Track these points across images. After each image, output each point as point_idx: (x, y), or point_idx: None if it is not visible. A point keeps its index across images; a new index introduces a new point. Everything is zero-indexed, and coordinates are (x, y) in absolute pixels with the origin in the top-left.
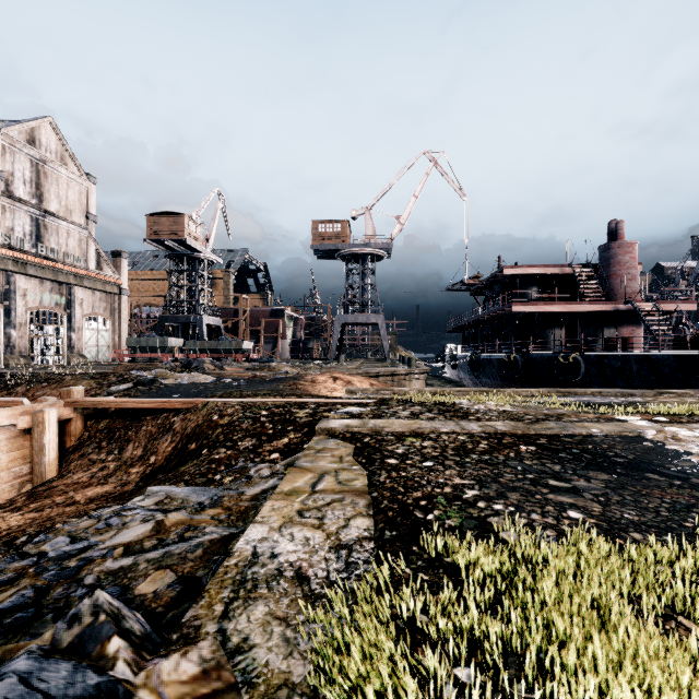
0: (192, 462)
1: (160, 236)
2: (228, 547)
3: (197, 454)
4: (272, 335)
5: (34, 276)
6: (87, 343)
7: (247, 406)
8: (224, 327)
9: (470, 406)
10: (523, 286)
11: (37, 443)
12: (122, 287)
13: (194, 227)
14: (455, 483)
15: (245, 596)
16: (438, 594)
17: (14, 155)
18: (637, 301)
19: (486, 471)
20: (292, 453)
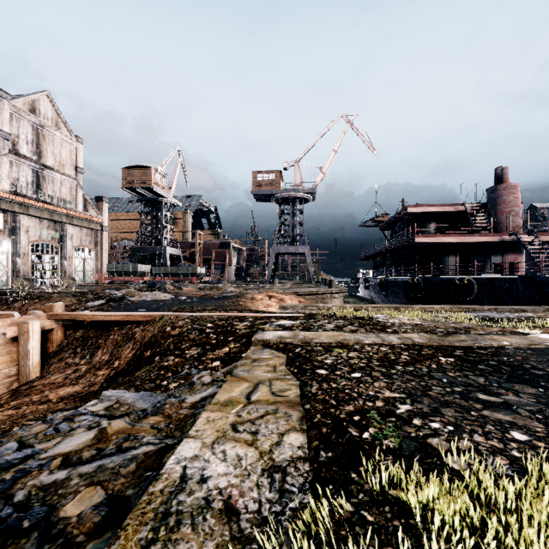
0: (146, 368)
1: (132, 184)
2: (162, 461)
3: (150, 361)
4: (221, 263)
5: (35, 216)
6: (76, 269)
7: (195, 319)
8: (183, 256)
9: (386, 320)
10: (424, 222)
11: (23, 349)
12: (104, 225)
13: (160, 177)
14: (386, 396)
15: (164, 538)
16: (388, 545)
17: (19, 121)
18: (520, 234)
19: (414, 383)
20: (231, 362)
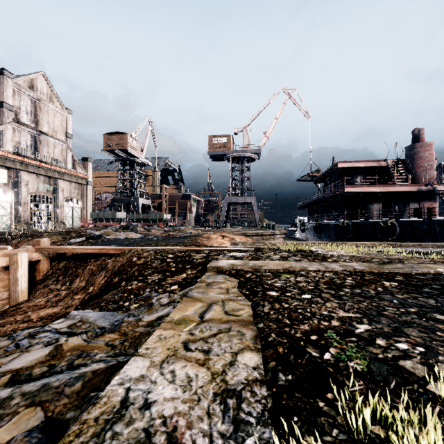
0: (113, 291)
1: (111, 147)
2: (111, 380)
3: (117, 286)
4: (183, 211)
5: (33, 173)
6: (67, 215)
7: (158, 251)
8: (152, 206)
9: (325, 253)
10: (351, 175)
11: (13, 277)
12: (88, 180)
13: (133, 142)
14: (341, 315)
15: None
16: None
17: (20, 96)
18: (435, 184)
19: (366, 304)
20: (187, 286)
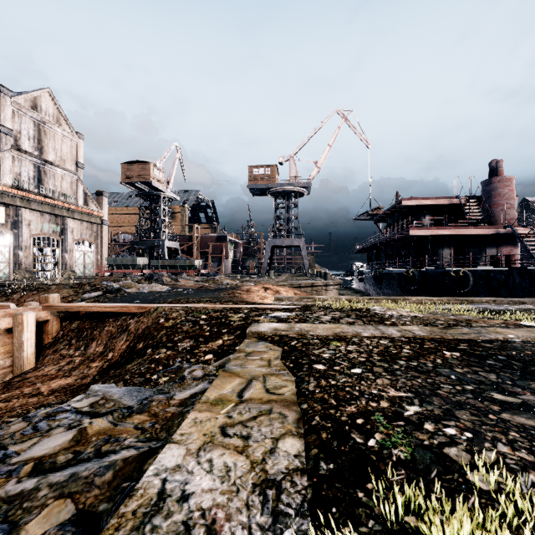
0: (137, 360)
1: (131, 179)
2: (143, 468)
3: (142, 353)
4: (217, 256)
5: (36, 210)
6: (77, 261)
7: (189, 311)
8: (181, 249)
9: (383, 312)
10: (418, 215)
11: (17, 341)
12: (103, 219)
13: (158, 172)
14: (391, 395)
15: None
16: None
17: (21, 118)
18: (515, 226)
19: (420, 380)
20: (224, 355)
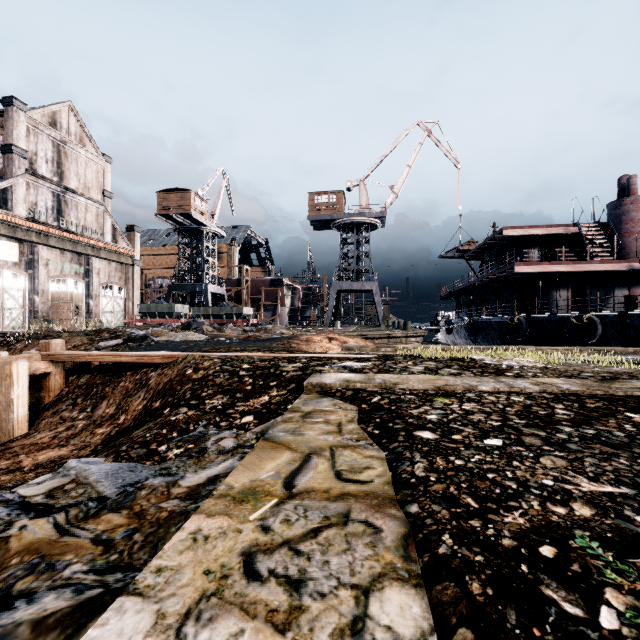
0: (148, 424)
1: (168, 211)
2: None
3: (157, 415)
4: (272, 303)
5: (55, 247)
6: (104, 309)
7: (228, 359)
8: (228, 296)
9: (497, 362)
10: (524, 248)
11: (4, 398)
12: (136, 259)
13: (200, 202)
14: (587, 490)
15: None
16: None
17: (38, 136)
18: None
19: (625, 461)
20: (270, 416)
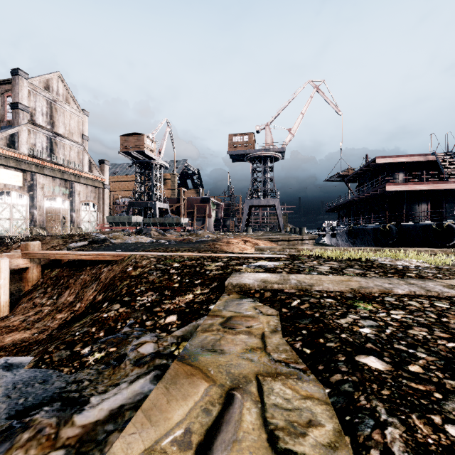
0: (87, 318)
1: (128, 149)
2: None
3: (97, 308)
4: (202, 215)
5: (49, 176)
6: (83, 220)
7: (162, 259)
8: (170, 210)
9: (391, 262)
10: (391, 173)
11: None
12: (105, 183)
13: (150, 143)
14: None
15: None
16: None
17: (36, 97)
18: None
19: None
20: (192, 317)
